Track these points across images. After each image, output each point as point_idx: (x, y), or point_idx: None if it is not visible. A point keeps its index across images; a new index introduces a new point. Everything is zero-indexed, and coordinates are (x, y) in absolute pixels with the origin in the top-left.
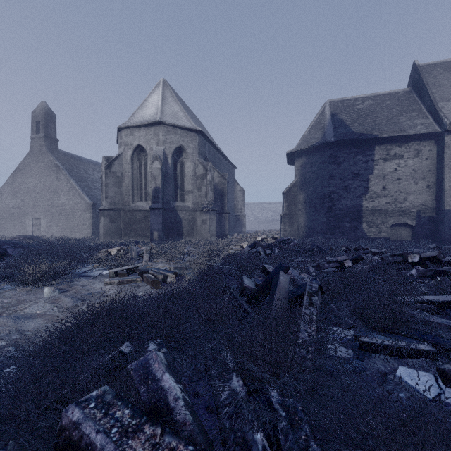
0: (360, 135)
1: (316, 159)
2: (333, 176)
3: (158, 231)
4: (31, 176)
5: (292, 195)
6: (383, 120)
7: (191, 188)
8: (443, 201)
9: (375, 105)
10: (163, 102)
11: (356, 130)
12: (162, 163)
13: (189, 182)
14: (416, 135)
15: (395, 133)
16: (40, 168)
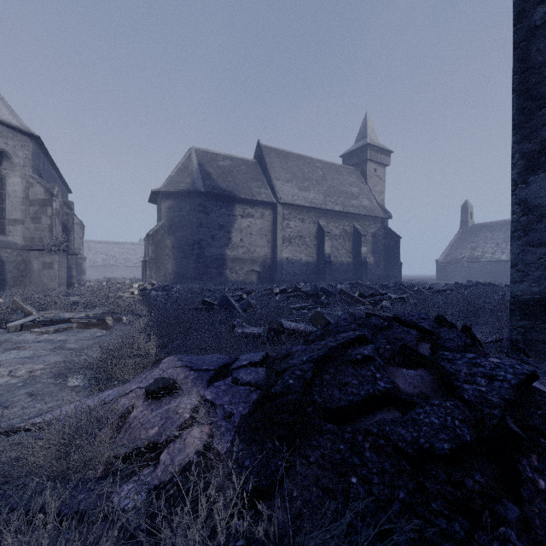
0: (225, 191)
1: (186, 205)
2: (203, 224)
3: None
4: None
5: (158, 238)
6: (240, 183)
7: (21, 216)
8: (277, 254)
9: (233, 166)
10: None
11: (221, 185)
12: None
13: (16, 206)
14: (262, 201)
15: (249, 196)
16: None
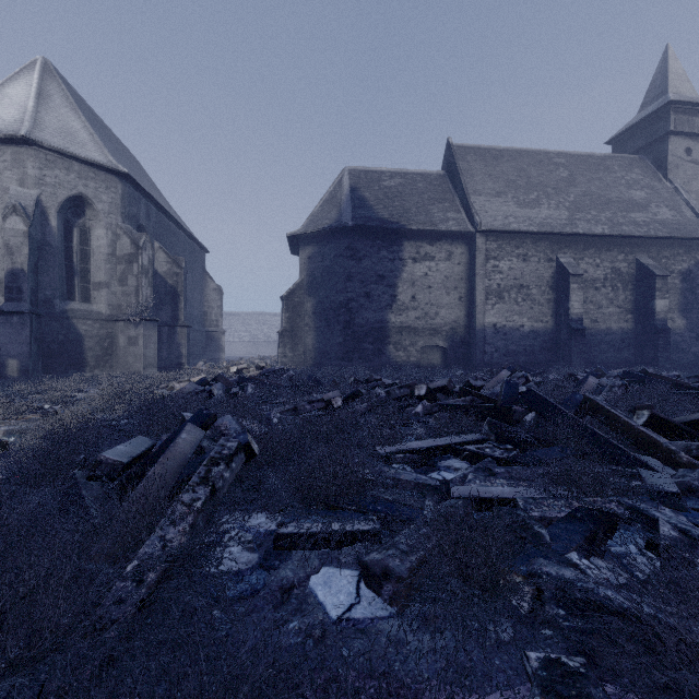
0: (385, 223)
1: (330, 250)
2: (352, 277)
3: (19, 358)
4: None
5: (295, 301)
6: (413, 207)
7: (105, 278)
8: (475, 318)
9: (405, 185)
10: (39, 103)
11: (381, 214)
12: (30, 223)
13: (100, 265)
14: (448, 232)
15: (426, 226)
16: None
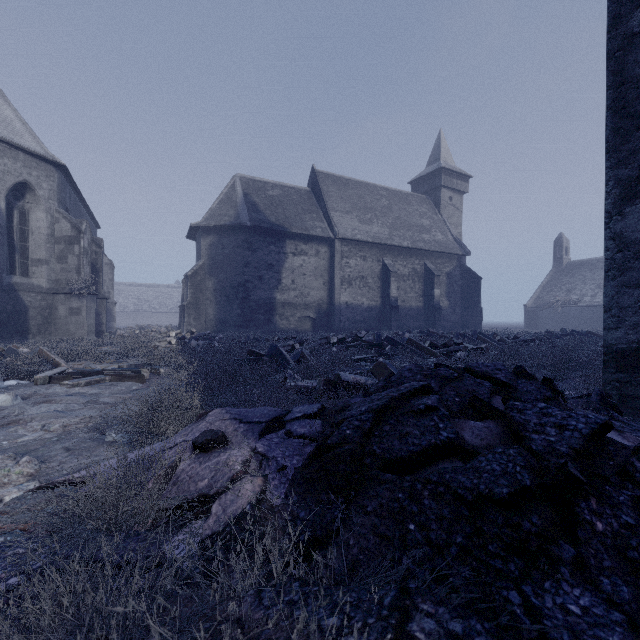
0: (274, 225)
1: (229, 241)
2: (248, 264)
3: None
4: None
5: (198, 280)
6: (292, 215)
7: (45, 255)
8: (334, 298)
9: (284, 196)
10: None
11: (270, 218)
12: None
13: (40, 244)
14: (317, 236)
15: (302, 231)
16: None
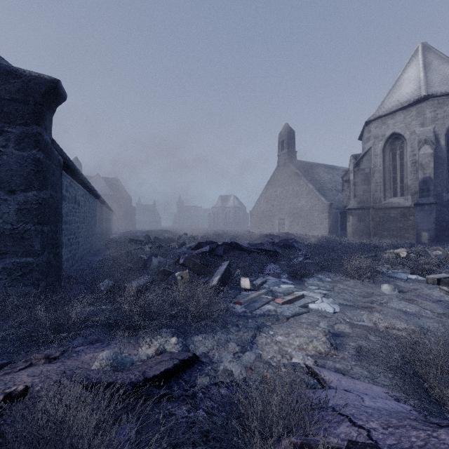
0: None
1: None
2: None
3: (428, 232)
4: (278, 186)
5: None
6: None
7: None
8: None
9: None
10: (425, 71)
11: None
12: (434, 147)
13: None
14: None
15: None
16: (284, 178)
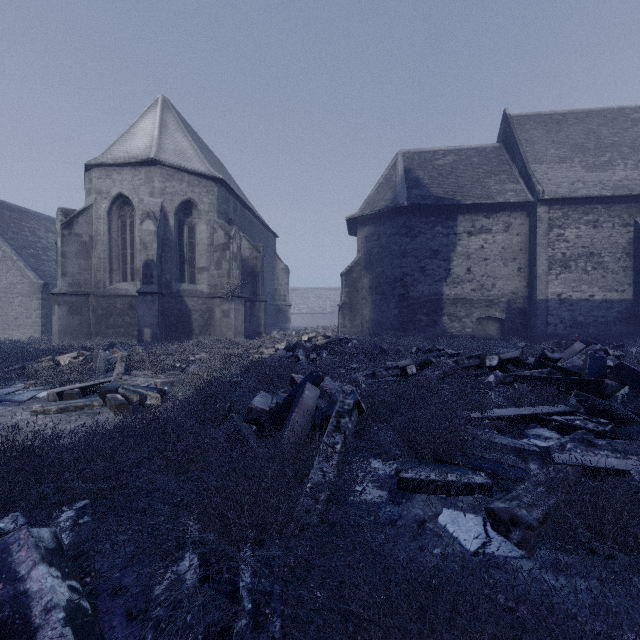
0: (440, 200)
1: (385, 229)
2: (407, 253)
3: (151, 328)
4: None
5: (353, 277)
6: (468, 182)
7: (206, 263)
8: (536, 289)
9: (458, 161)
10: (161, 131)
11: (436, 192)
12: (158, 224)
13: (202, 254)
14: (506, 204)
15: (482, 200)
16: None
